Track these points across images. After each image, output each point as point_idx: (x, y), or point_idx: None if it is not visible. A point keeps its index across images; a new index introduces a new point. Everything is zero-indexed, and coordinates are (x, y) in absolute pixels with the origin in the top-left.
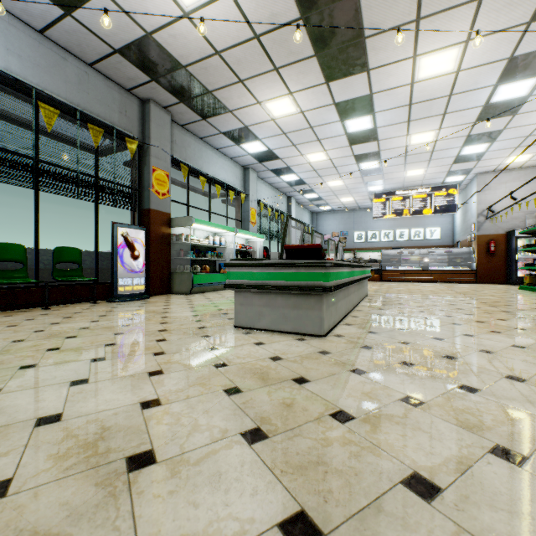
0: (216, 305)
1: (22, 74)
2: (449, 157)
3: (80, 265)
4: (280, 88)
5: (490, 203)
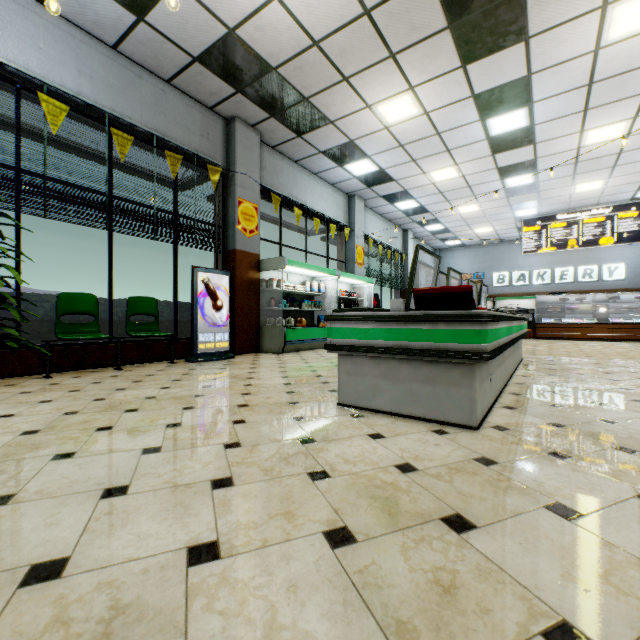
0: (313, 369)
1: (94, 98)
2: None
3: (156, 318)
4: (396, 82)
5: None
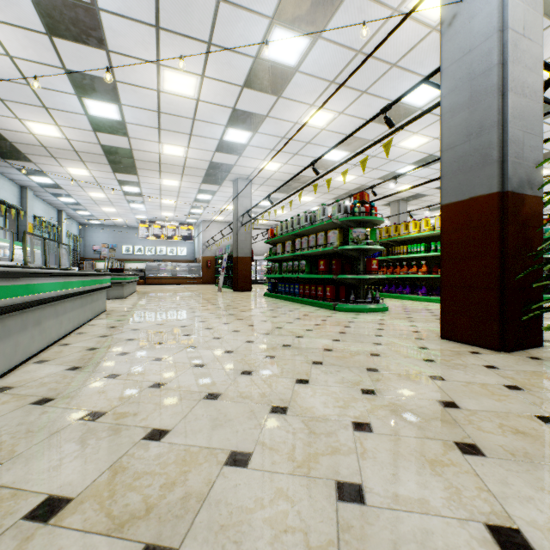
0: None
1: None
2: (186, 211)
3: None
4: (82, 166)
5: (209, 239)
